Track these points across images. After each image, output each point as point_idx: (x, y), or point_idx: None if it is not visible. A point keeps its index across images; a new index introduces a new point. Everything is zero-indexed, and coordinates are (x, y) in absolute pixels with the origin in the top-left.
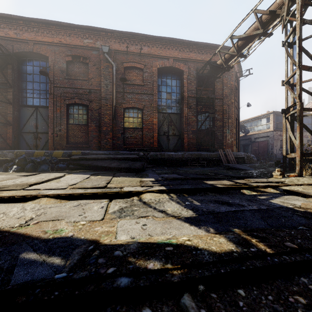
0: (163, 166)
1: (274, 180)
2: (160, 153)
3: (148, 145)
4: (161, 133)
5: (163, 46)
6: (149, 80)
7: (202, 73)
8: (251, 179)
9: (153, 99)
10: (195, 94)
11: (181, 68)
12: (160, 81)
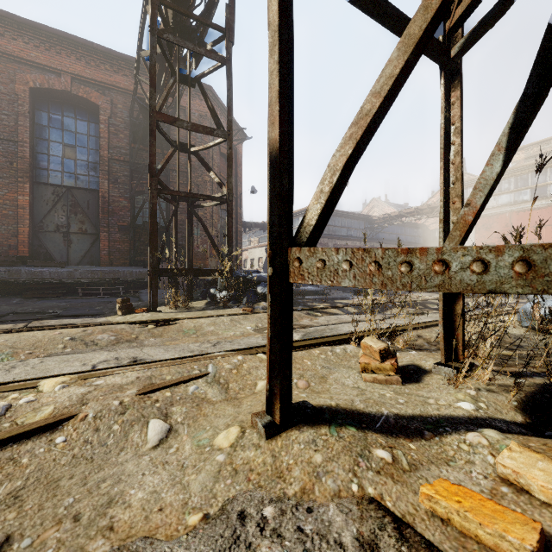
0: (15, 298)
1: (96, 320)
2: (7, 268)
3: (2, 250)
4: (49, 227)
5: (44, 43)
6: (6, 110)
7: (138, 117)
8: (48, 321)
9: (17, 152)
10: (127, 157)
11: (93, 101)
12: (45, 117)
